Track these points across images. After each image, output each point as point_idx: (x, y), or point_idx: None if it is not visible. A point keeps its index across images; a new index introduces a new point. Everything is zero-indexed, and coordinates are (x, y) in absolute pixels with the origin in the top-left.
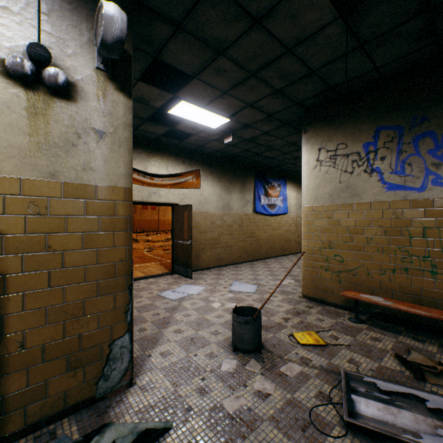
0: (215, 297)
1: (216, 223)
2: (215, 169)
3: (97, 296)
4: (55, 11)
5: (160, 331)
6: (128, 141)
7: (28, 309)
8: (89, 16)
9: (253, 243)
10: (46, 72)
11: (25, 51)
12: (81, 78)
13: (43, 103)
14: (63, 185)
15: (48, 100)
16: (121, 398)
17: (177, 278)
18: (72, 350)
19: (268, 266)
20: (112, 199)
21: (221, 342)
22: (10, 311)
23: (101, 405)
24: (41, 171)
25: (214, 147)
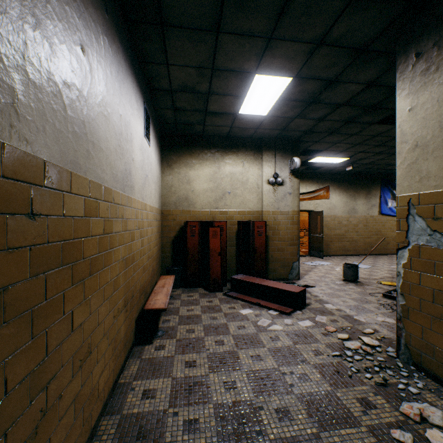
0: (338, 267)
1: (342, 223)
2: (341, 184)
3: (289, 246)
4: (278, 161)
5: (306, 272)
6: (298, 194)
7: (273, 246)
8: (287, 157)
9: (379, 240)
10: (277, 180)
11: (272, 175)
12: (284, 178)
13: (276, 188)
14: (280, 211)
15: (277, 187)
16: (296, 281)
17: (312, 258)
18: (282, 261)
19: (392, 258)
20: (293, 215)
21: (337, 278)
22: (269, 246)
23: (290, 281)
24: (275, 208)
25: (340, 169)
